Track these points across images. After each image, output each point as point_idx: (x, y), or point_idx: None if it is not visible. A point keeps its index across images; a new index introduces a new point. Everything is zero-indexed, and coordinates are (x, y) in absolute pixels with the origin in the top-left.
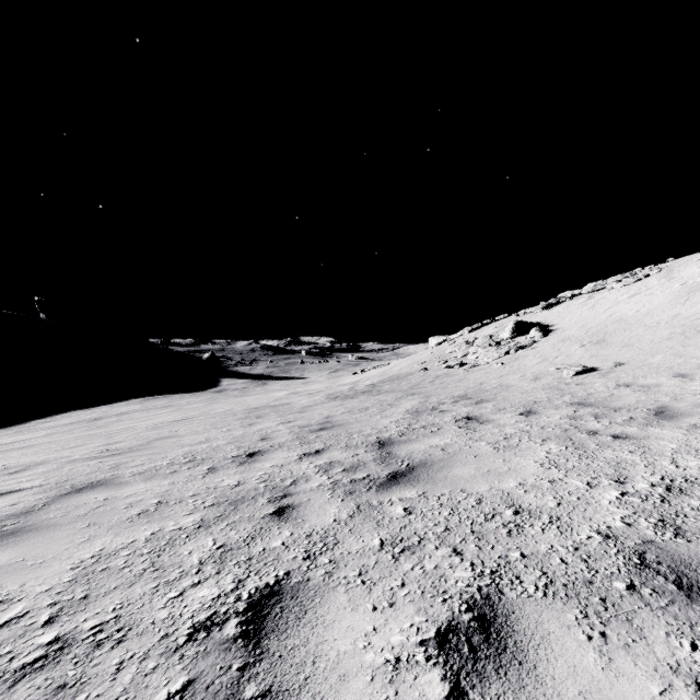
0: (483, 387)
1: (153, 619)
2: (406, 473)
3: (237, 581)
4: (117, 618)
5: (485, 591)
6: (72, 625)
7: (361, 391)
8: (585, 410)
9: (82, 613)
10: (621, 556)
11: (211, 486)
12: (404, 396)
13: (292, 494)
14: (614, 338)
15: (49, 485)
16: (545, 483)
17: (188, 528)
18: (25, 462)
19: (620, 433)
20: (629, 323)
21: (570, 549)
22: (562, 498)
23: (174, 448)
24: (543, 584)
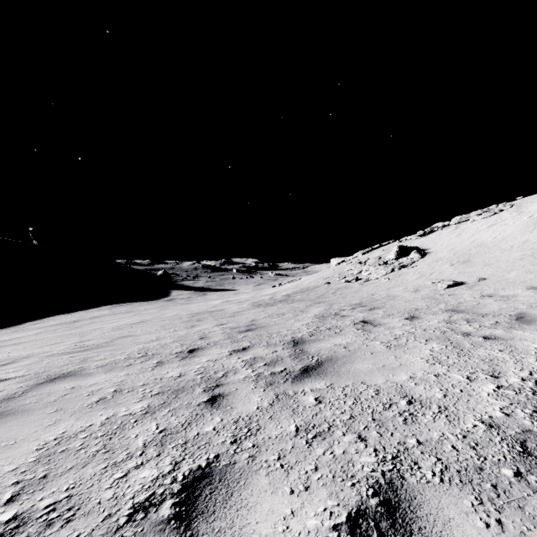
0: (375, 297)
1: (99, 499)
2: (316, 367)
3: (174, 463)
4: (69, 497)
5: (388, 476)
6: (30, 503)
7: (279, 300)
8: (458, 316)
9: (40, 491)
10: (505, 444)
11: (158, 377)
12: (312, 304)
13: (223, 385)
14: (477, 259)
15: (30, 375)
16: (431, 377)
17: (137, 414)
18: (14, 356)
19: (489, 335)
20: (488, 247)
21: (459, 437)
22: (447, 390)
23: (131, 345)
24: (439, 470)
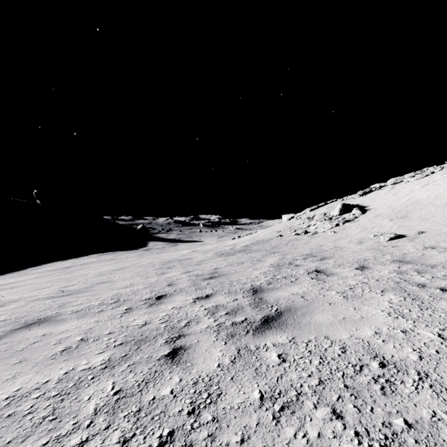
0: (323, 248)
1: None
2: (276, 317)
3: (122, 441)
4: None
5: None
6: None
7: (238, 250)
8: (407, 266)
9: None
10: None
11: (125, 325)
12: (268, 254)
13: (185, 336)
14: (413, 214)
15: (10, 320)
16: (399, 333)
17: (96, 368)
18: (6, 299)
19: (446, 286)
20: (423, 204)
21: None
22: (421, 350)
23: (107, 291)
24: None
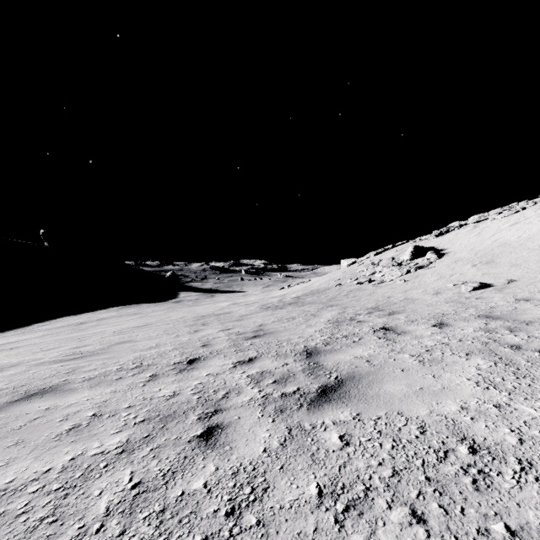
0: (391, 300)
1: None
2: (335, 387)
3: None
4: None
5: None
6: None
7: (288, 302)
8: (496, 323)
9: None
10: None
11: (148, 396)
12: (324, 307)
13: (223, 410)
14: (501, 259)
15: (7, 389)
16: (491, 409)
17: (110, 453)
18: (3, 363)
19: None
20: (513, 246)
21: None
22: (521, 431)
23: (127, 353)
24: None
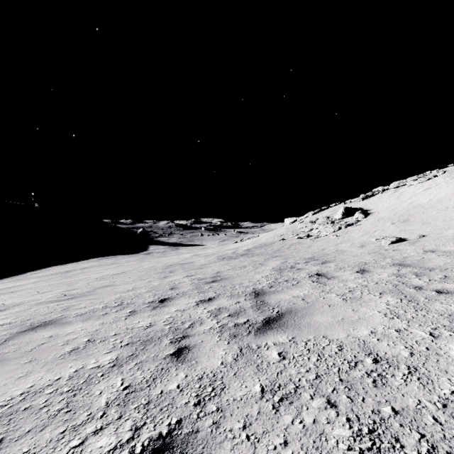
0: (325, 252)
1: None
2: (277, 319)
3: (134, 429)
4: None
5: None
6: None
7: (240, 254)
8: (406, 270)
9: None
10: None
11: (130, 326)
12: (270, 258)
13: (189, 336)
14: (415, 218)
15: (16, 323)
16: (393, 333)
17: (104, 367)
18: (8, 303)
19: (441, 289)
20: (425, 208)
21: (438, 406)
22: (413, 347)
23: (110, 295)
24: (425, 451)
